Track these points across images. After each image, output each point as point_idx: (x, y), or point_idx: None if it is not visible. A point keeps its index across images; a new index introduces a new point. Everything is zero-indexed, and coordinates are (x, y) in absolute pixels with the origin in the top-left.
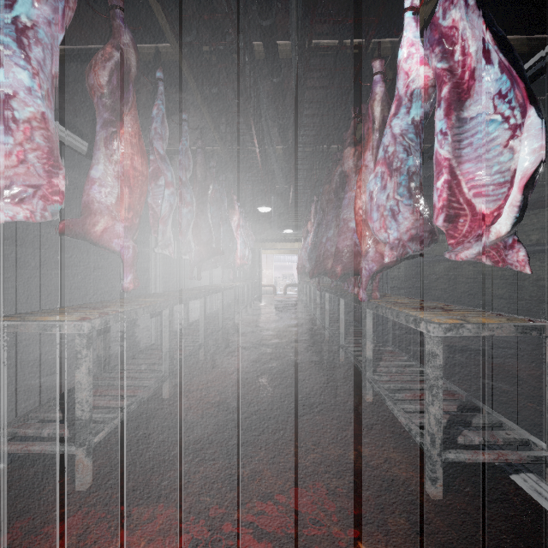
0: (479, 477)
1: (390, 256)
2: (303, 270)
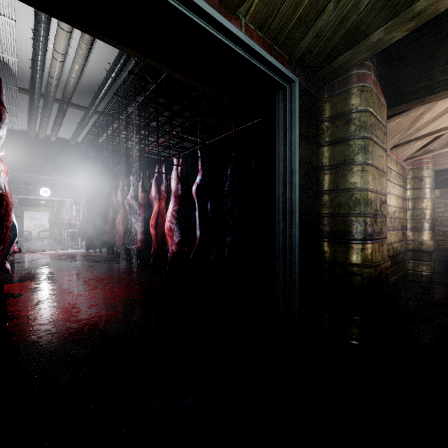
0: (77, 248)
1: (67, 221)
2: (52, 222)
